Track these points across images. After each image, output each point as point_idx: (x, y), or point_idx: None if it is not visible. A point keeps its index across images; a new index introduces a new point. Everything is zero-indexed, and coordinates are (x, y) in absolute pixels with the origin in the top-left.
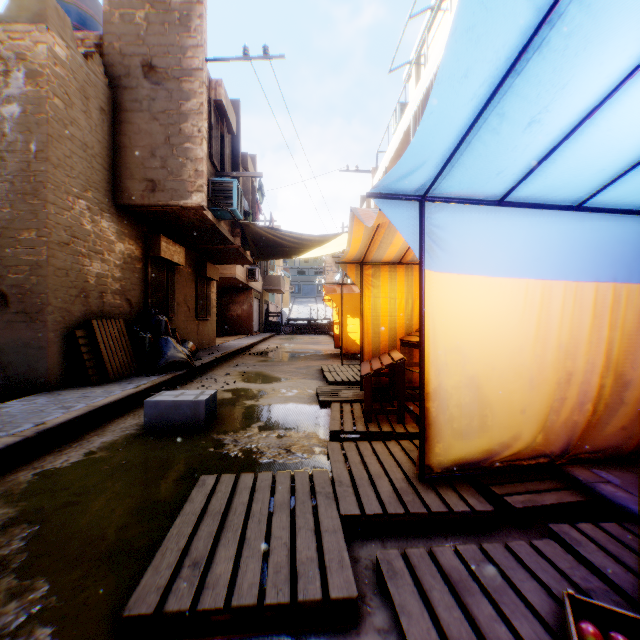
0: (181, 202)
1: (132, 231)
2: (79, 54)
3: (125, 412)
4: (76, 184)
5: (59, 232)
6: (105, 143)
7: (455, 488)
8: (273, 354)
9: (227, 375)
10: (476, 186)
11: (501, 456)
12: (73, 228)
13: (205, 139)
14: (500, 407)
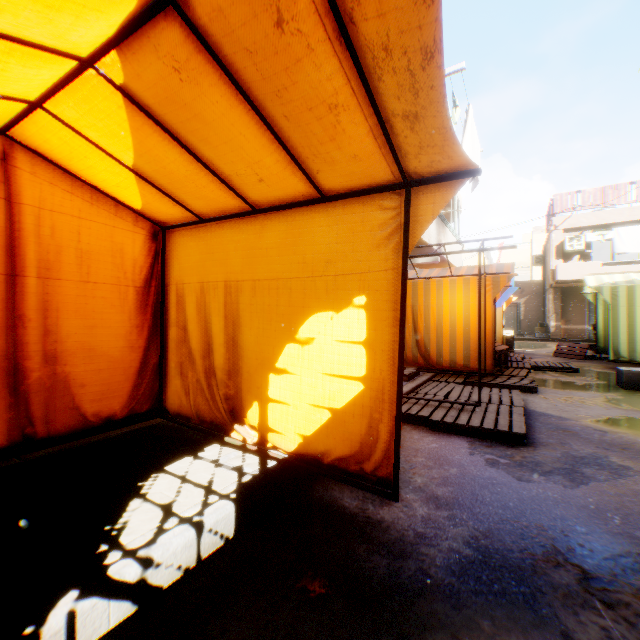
0: None
1: None
2: None
3: None
4: None
5: None
6: None
7: None
8: None
9: None
10: None
11: None
12: None
13: None
14: None
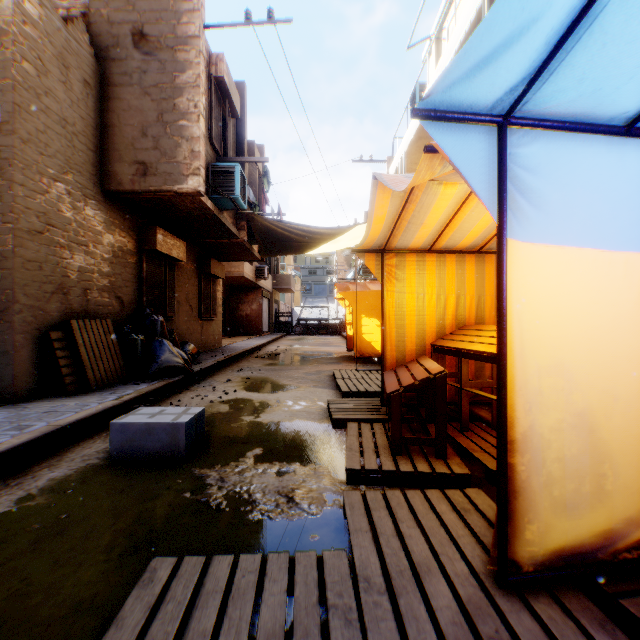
0: (175, 187)
1: (124, 222)
2: (56, 15)
3: (97, 431)
4: (52, 164)
5: (29, 218)
6: (90, 121)
7: (560, 600)
8: (281, 356)
9: (228, 382)
10: (607, 88)
11: (627, 540)
12: (48, 214)
13: (202, 116)
14: (625, 461)
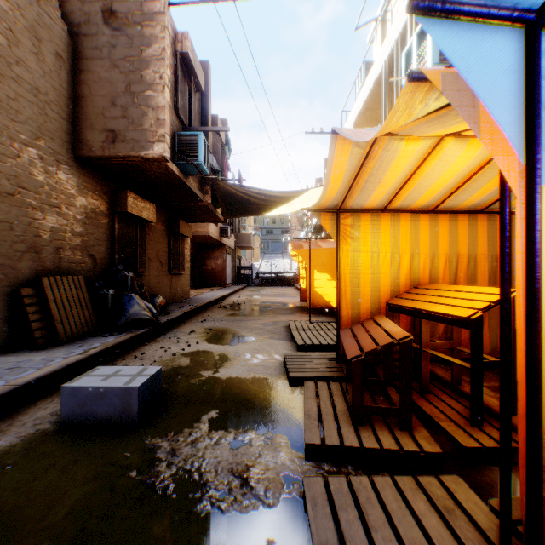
0: (142, 153)
1: (96, 186)
2: None
3: (58, 388)
4: (24, 130)
5: None
6: (62, 91)
7: None
8: (242, 307)
9: (192, 332)
10: None
11: None
12: (19, 177)
13: (167, 87)
14: None
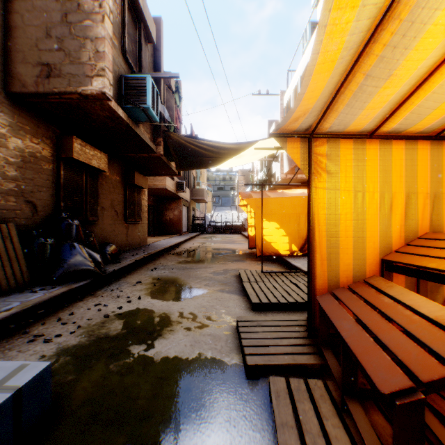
0: (80, 89)
1: (37, 129)
2: None
3: None
4: None
5: None
6: None
7: None
8: (194, 254)
9: (138, 283)
10: None
11: None
12: None
13: (108, 18)
14: None
